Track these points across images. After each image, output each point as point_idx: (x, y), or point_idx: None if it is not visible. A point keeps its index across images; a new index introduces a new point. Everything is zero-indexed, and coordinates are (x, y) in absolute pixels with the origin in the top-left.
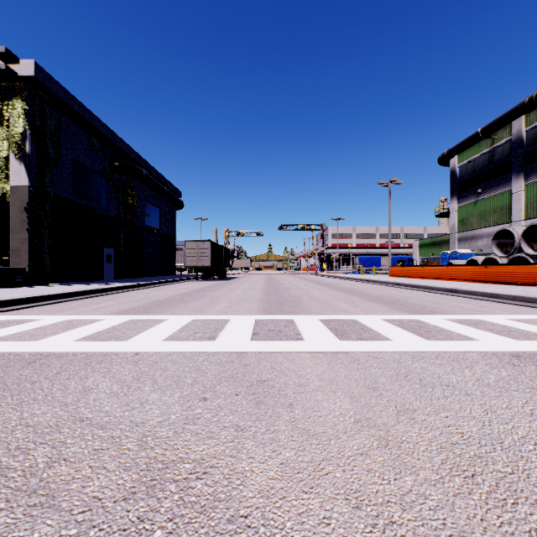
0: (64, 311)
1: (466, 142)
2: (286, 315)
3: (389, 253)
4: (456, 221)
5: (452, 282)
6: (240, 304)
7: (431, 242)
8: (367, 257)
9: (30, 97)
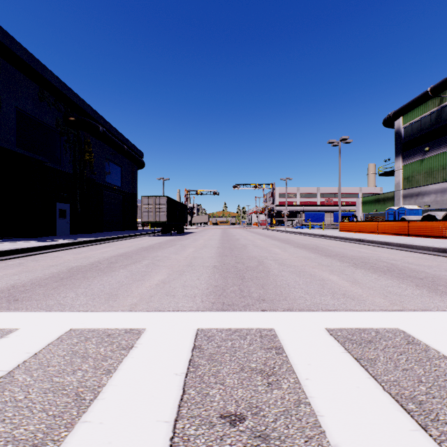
0: None
1: (414, 102)
2: (256, 314)
3: (339, 209)
4: (400, 179)
5: (418, 238)
6: (183, 275)
7: (375, 199)
8: (313, 213)
9: None
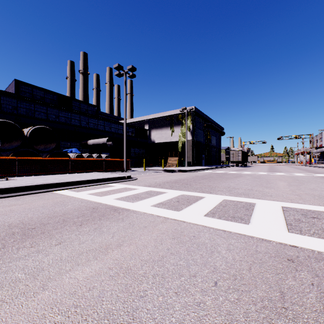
0: (218, 171)
1: None
2: (274, 172)
3: None
4: None
5: None
6: (260, 171)
7: None
8: None
9: (192, 115)
